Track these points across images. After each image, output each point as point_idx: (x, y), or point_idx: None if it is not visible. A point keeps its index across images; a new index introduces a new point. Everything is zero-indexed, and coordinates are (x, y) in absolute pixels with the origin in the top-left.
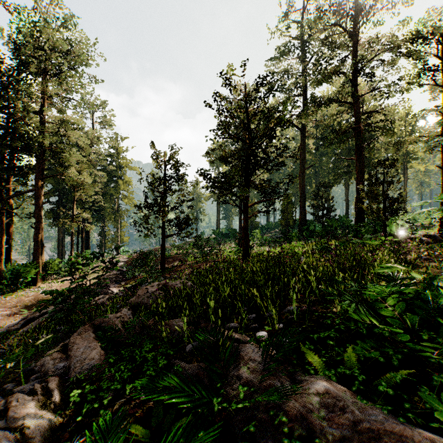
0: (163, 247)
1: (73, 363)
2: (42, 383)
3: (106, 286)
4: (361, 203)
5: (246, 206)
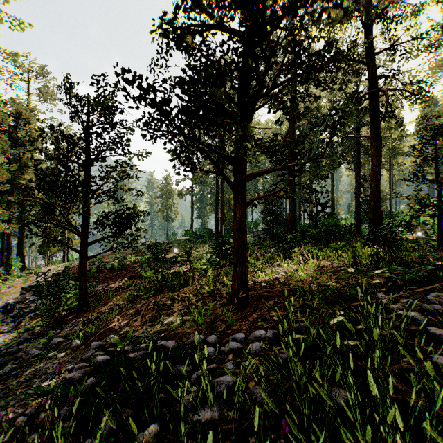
0: (82, 263)
1: None
2: None
3: None
4: (378, 194)
5: (242, 177)
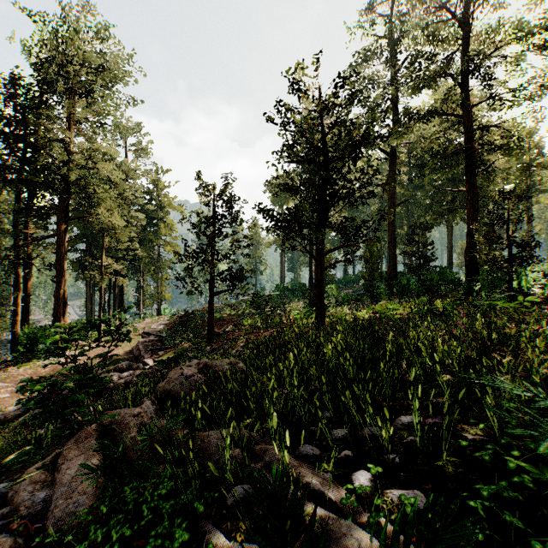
0: (210, 307)
1: (55, 497)
2: (6, 528)
3: (140, 356)
4: (474, 249)
5: (321, 253)
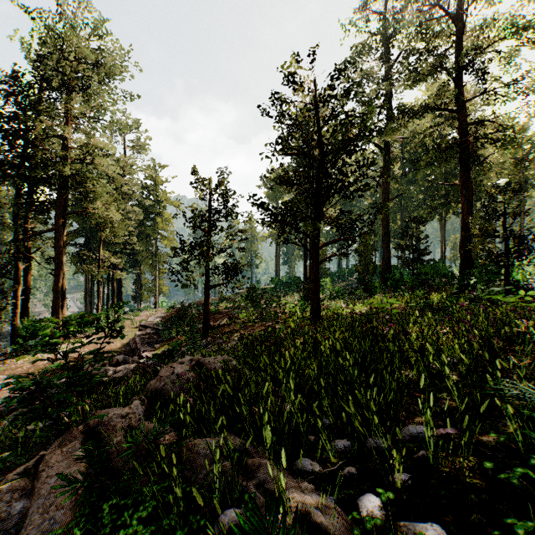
0: (206, 301)
1: (31, 510)
2: None
3: (136, 349)
4: (469, 243)
5: (317, 247)
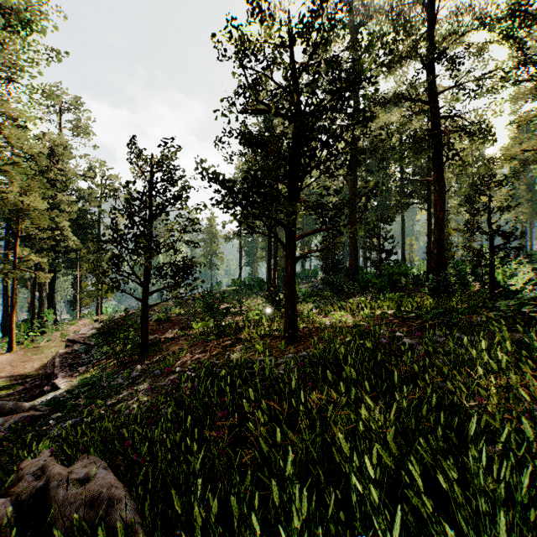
0: (144, 311)
1: None
2: None
3: (52, 374)
4: (442, 242)
5: (292, 238)
